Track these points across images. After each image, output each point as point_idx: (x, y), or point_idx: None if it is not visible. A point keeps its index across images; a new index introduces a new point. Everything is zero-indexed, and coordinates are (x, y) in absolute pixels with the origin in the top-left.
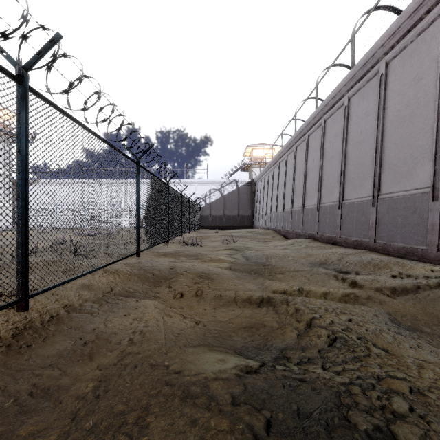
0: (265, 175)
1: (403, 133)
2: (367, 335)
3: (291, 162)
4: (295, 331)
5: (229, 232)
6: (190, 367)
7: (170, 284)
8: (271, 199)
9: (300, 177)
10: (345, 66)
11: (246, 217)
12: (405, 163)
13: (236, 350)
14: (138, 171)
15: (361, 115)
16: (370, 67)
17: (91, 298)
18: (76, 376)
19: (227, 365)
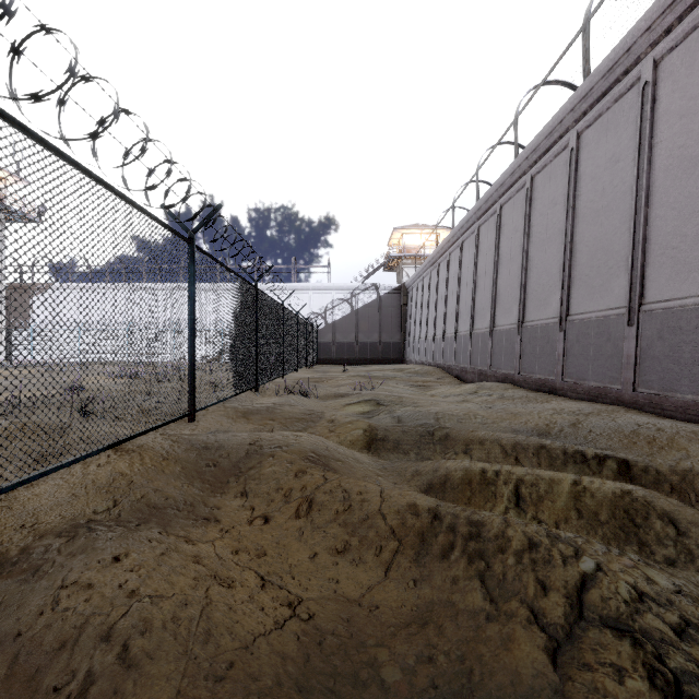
0: (425, 276)
1: (692, 187)
2: None
3: (469, 252)
4: (541, 640)
5: (364, 370)
6: None
7: (246, 483)
8: (434, 316)
9: (487, 276)
10: (565, 84)
11: (392, 345)
12: (697, 243)
13: None
14: (191, 257)
15: (602, 162)
16: (621, 72)
17: (59, 527)
18: None
19: None
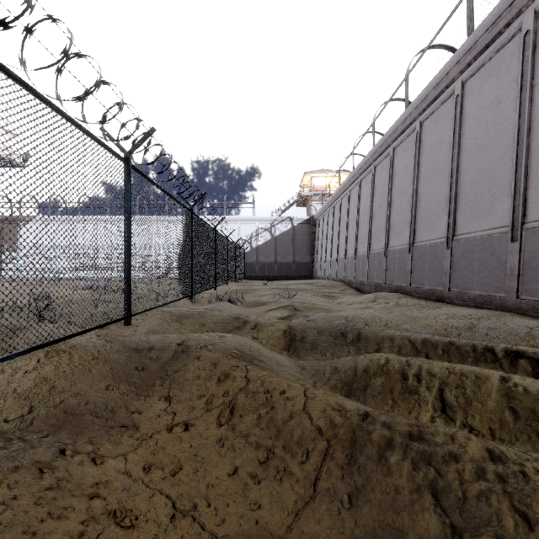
0: (329, 209)
1: None
2: None
3: (366, 188)
4: None
5: (282, 284)
6: None
7: (170, 385)
8: (337, 240)
9: (381, 207)
10: (447, 48)
11: (304, 265)
12: None
13: None
14: (127, 175)
15: (485, 104)
16: (503, 25)
17: None
18: None
19: None
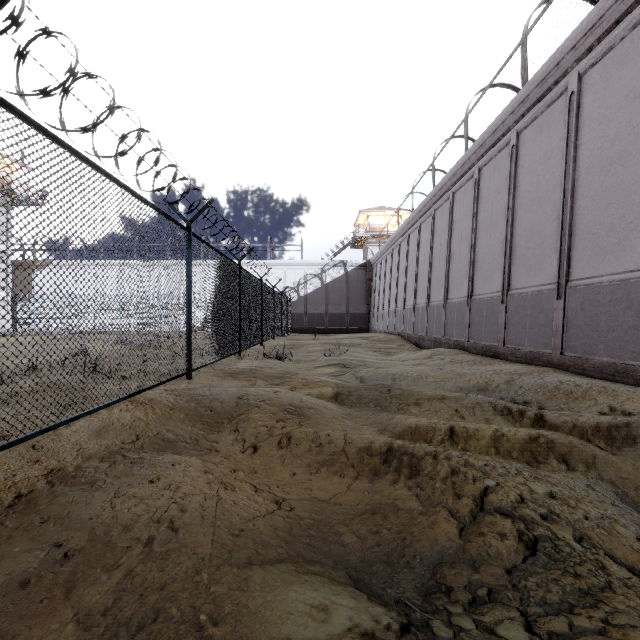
0: (387, 254)
1: (608, 183)
2: (591, 533)
3: (426, 233)
4: (454, 520)
5: (333, 338)
6: (253, 638)
7: (238, 426)
8: (396, 289)
9: (441, 255)
10: (509, 87)
11: (359, 316)
12: (611, 230)
13: (348, 568)
14: (189, 242)
15: (537, 159)
16: (552, 82)
17: (99, 453)
18: (25, 638)
19: (331, 630)
